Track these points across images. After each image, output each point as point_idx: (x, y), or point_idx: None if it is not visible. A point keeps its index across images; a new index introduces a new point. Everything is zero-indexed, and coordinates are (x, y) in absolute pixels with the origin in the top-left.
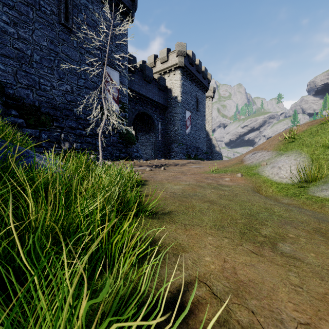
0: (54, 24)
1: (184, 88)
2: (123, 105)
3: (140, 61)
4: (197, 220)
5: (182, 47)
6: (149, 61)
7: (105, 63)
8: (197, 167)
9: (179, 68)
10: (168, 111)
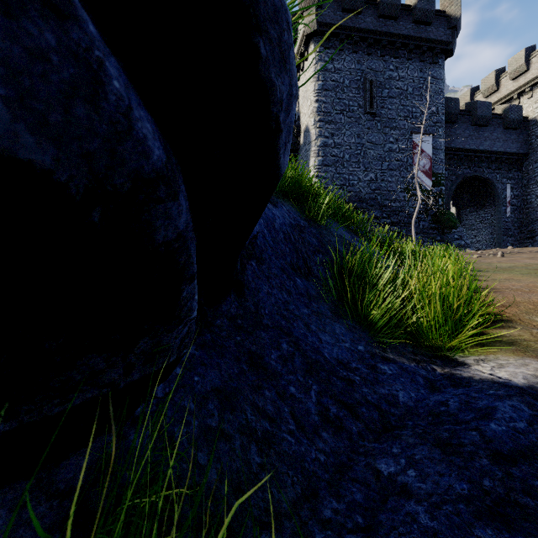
0: (360, 117)
1: None
2: (437, 176)
3: (466, 92)
4: (508, 273)
5: None
6: (484, 86)
7: (412, 132)
8: None
9: None
10: (530, 161)
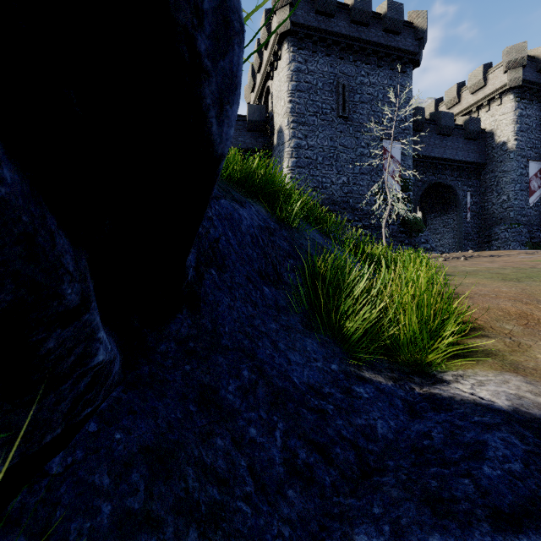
0: (333, 121)
1: (524, 122)
2: (405, 182)
3: (431, 103)
4: (473, 277)
5: (516, 51)
6: (447, 98)
7: (382, 138)
8: (526, 257)
9: (511, 90)
10: (487, 170)
